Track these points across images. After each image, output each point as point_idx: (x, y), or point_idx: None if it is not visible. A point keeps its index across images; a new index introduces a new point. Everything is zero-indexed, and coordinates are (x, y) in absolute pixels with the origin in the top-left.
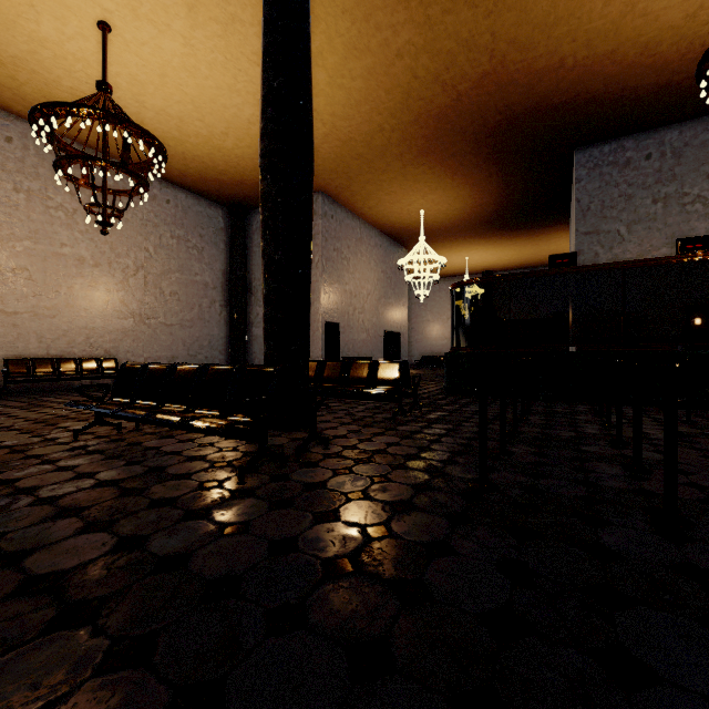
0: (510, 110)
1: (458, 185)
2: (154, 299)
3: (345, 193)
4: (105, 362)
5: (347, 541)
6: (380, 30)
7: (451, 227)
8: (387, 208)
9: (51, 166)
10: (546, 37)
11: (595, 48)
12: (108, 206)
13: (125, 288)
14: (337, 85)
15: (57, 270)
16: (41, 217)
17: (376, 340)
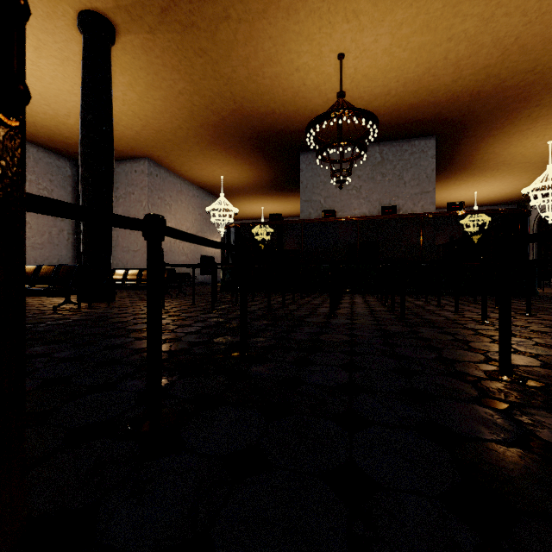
0: (255, 128)
1: (240, 163)
2: None
3: (165, 160)
4: None
5: (89, 318)
6: (166, 80)
7: (245, 188)
8: (198, 172)
9: None
10: (260, 99)
11: (288, 107)
12: None
13: None
14: (145, 101)
15: None
16: None
17: (194, 261)
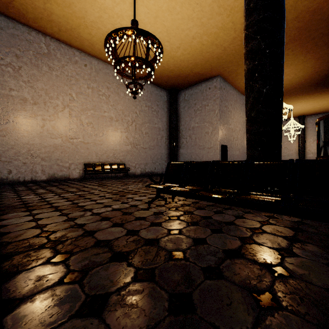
0: None
1: (306, 60)
2: (139, 136)
3: (232, 75)
4: (120, 165)
5: None
6: None
7: (290, 89)
8: None
9: (100, 76)
10: None
11: None
12: (137, 83)
13: (128, 131)
14: None
15: (102, 123)
16: (97, 99)
17: (242, 155)
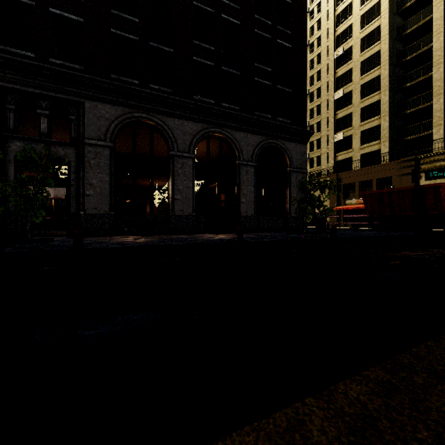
0: None
1: None
2: None
3: None
4: None
5: None
6: None
7: None
8: None
9: None
10: None
11: None
12: None
13: None
14: None
15: None
16: None
17: None
